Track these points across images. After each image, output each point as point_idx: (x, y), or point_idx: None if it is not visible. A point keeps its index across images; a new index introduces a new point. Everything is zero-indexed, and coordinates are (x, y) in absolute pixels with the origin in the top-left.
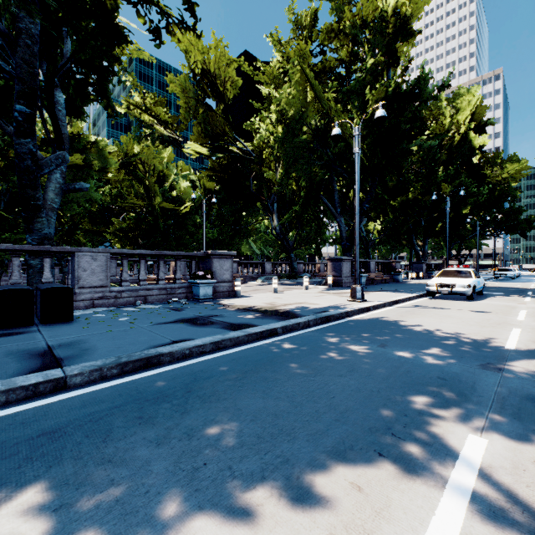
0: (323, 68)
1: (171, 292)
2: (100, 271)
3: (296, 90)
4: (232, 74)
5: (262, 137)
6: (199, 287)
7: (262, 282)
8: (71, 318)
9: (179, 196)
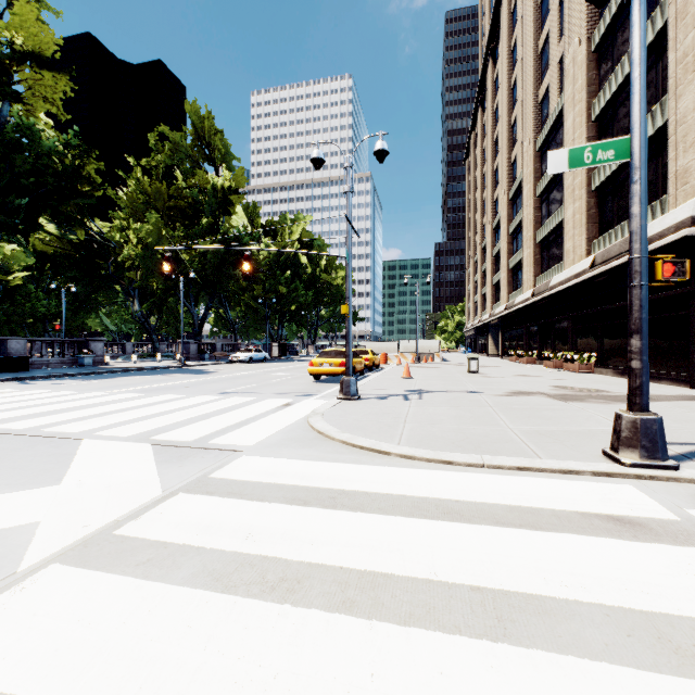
0: (176, 206)
1: (63, 362)
2: (22, 350)
3: (152, 228)
4: (91, 172)
5: (125, 254)
6: (84, 359)
7: (124, 360)
8: (29, 370)
9: (3, 262)
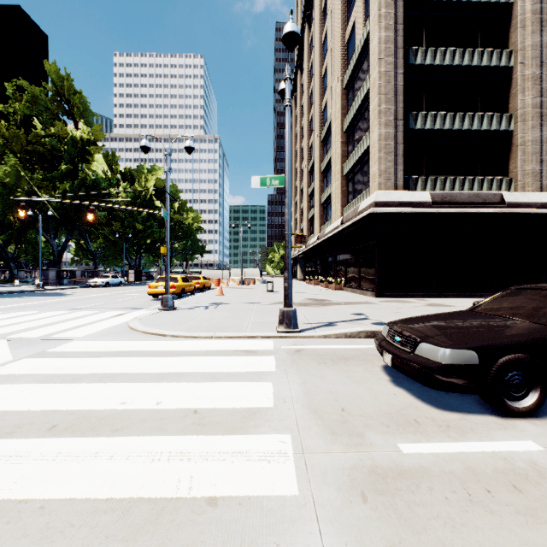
0: (35, 151)
1: None
2: None
3: (9, 169)
4: None
5: None
6: None
7: None
8: None
9: None
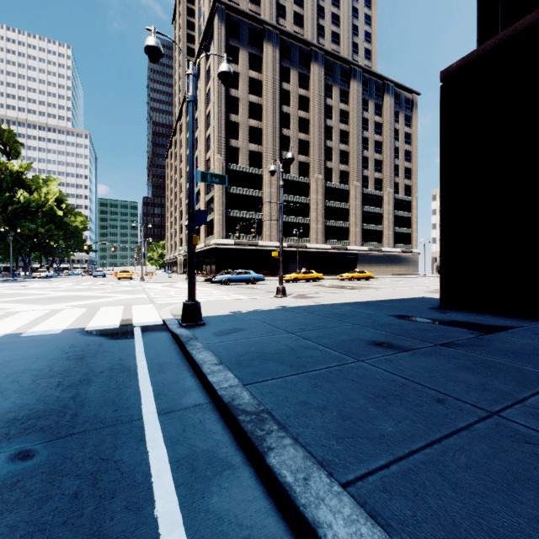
0: None
1: None
2: None
3: None
4: None
5: None
6: None
7: None
8: None
9: None
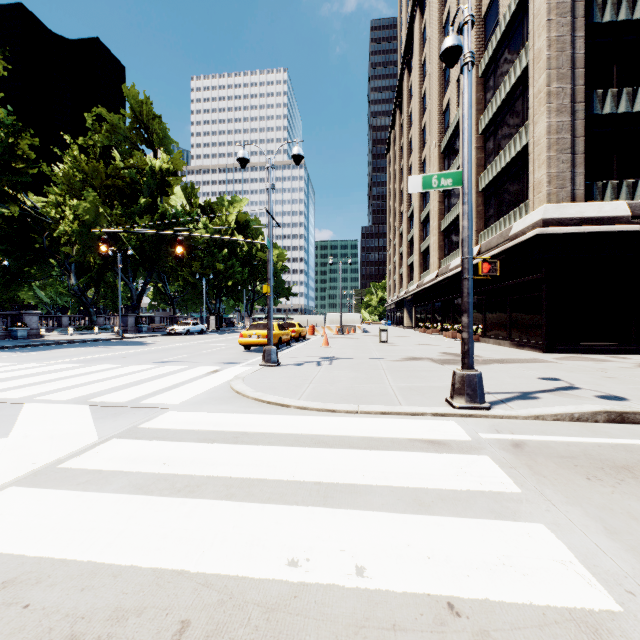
0: (114, 185)
1: None
2: None
3: (89, 205)
4: (24, 147)
5: (61, 229)
6: (18, 332)
7: (60, 333)
8: None
9: None
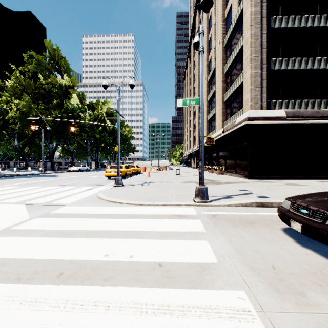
0: (39, 92)
1: None
2: None
3: (25, 103)
4: None
5: (9, 115)
6: None
7: (8, 171)
8: None
9: None
